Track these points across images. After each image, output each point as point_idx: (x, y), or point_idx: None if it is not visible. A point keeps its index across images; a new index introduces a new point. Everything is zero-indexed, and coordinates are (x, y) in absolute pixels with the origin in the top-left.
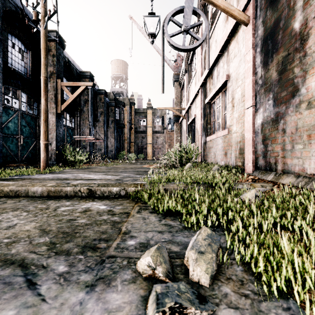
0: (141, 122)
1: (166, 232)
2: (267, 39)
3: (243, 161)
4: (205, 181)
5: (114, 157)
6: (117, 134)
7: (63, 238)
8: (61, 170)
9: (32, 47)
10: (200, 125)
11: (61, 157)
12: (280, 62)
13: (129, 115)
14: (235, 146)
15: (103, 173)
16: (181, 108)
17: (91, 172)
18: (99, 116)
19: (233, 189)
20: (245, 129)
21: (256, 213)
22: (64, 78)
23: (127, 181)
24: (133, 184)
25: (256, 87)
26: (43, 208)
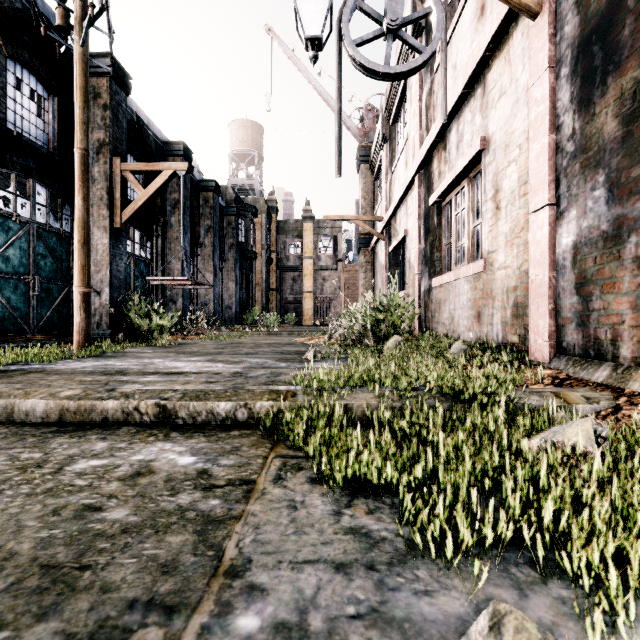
0: (290, 248)
1: (357, 566)
2: (588, 43)
3: (523, 333)
4: (447, 387)
5: (235, 320)
6: (242, 273)
7: (33, 598)
8: (117, 349)
9: (59, 90)
10: (417, 253)
11: (122, 322)
12: (629, 93)
13: (265, 234)
14: (501, 298)
15: (207, 357)
16: (375, 217)
17: (181, 353)
18: (203, 236)
19: (515, 408)
20: (531, 259)
21: (619, 499)
22: (130, 156)
23: (258, 379)
24: (267, 392)
25: (559, 160)
26: (31, 463)
